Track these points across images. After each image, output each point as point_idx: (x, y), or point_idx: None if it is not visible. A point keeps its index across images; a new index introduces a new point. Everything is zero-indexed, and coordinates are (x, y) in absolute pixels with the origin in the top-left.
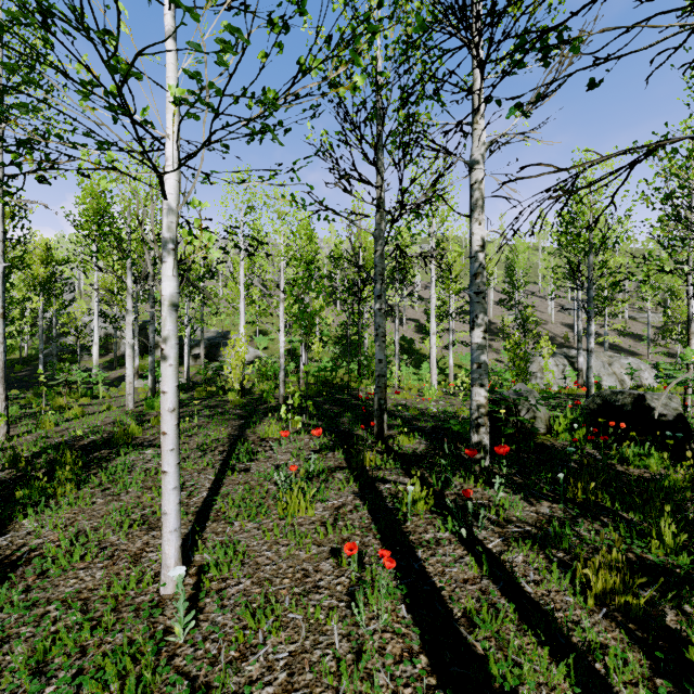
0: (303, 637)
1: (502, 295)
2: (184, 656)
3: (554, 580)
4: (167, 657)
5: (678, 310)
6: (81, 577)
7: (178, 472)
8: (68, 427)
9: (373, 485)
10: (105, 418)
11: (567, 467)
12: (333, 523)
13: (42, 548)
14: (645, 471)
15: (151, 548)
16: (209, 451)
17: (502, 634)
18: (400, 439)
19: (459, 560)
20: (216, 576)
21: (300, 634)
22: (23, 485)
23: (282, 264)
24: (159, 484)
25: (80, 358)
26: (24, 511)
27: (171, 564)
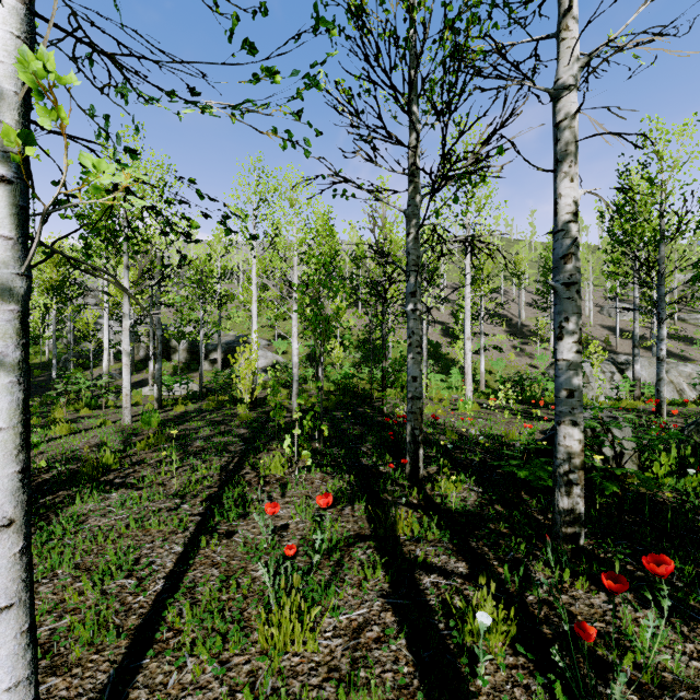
0: None
1: (534, 296)
2: None
3: None
4: None
5: None
6: None
7: (23, 646)
8: (43, 451)
9: (411, 576)
10: (92, 437)
11: None
12: (348, 671)
13: None
14: None
15: None
16: (190, 498)
17: None
18: (442, 485)
19: None
20: None
21: None
22: None
23: (295, 259)
24: (104, 560)
25: (99, 362)
26: None
27: None
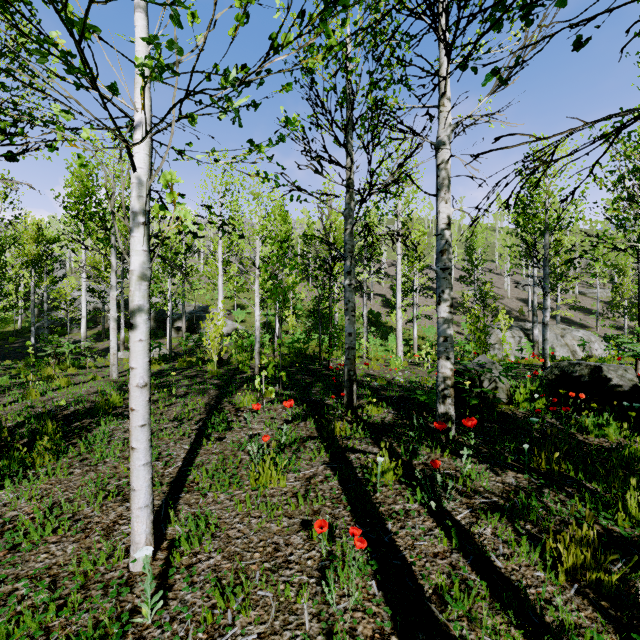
0: (272, 616)
1: (462, 272)
2: (151, 639)
3: (524, 554)
4: (133, 639)
5: (625, 286)
6: (53, 551)
7: (148, 447)
8: (54, 397)
9: (343, 454)
10: (90, 387)
11: (529, 437)
12: (304, 494)
13: (16, 520)
14: (604, 440)
15: (124, 520)
16: (186, 421)
17: (475, 614)
18: (369, 409)
19: (428, 532)
20: (187, 550)
21: (270, 614)
22: (2, 456)
23: (257, 242)
24: None
25: (70, 330)
26: (1, 482)
27: (141, 539)
